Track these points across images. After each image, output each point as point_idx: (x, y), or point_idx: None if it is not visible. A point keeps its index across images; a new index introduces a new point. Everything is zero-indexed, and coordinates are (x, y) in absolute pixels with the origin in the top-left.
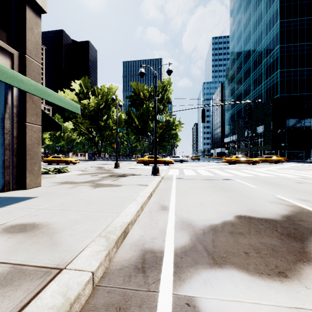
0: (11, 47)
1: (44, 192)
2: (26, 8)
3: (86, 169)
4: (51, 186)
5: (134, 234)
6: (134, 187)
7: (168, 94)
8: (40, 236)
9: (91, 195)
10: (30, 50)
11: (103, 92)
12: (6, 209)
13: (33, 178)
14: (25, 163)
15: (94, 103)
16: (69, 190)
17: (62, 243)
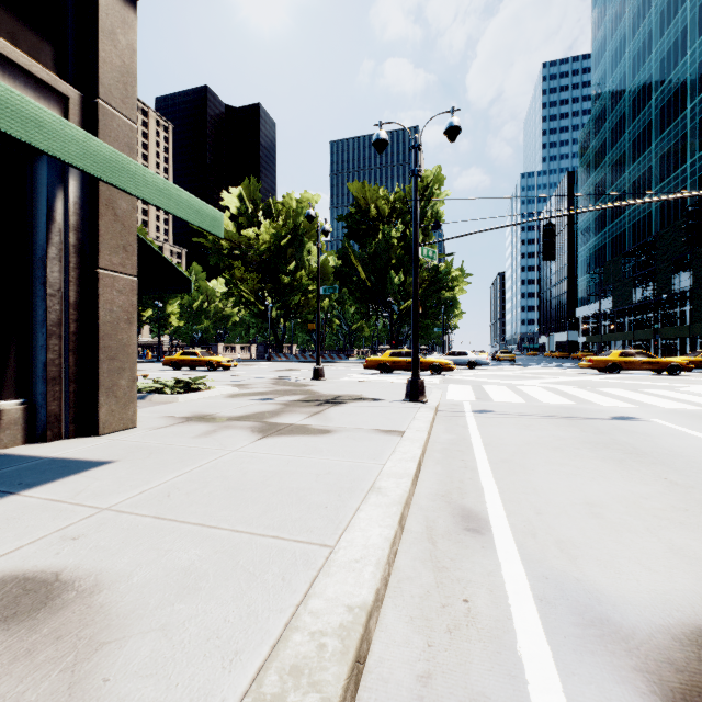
0: (65, 82)
1: (134, 447)
2: None
3: (248, 382)
4: (158, 429)
5: (393, 660)
6: (368, 440)
7: (437, 205)
8: (41, 657)
9: (251, 461)
10: (110, 89)
11: (287, 211)
12: (14, 505)
13: (116, 406)
14: (96, 370)
15: (269, 235)
16: (198, 443)
17: None
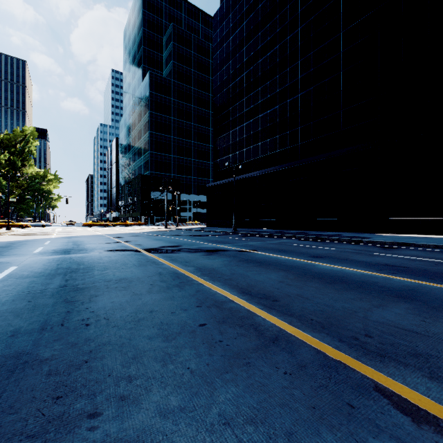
0: None
1: None
2: None
3: None
4: None
5: (3, 234)
6: None
7: (32, 147)
8: None
9: None
10: None
11: None
12: None
13: None
14: None
15: None
16: None
17: None
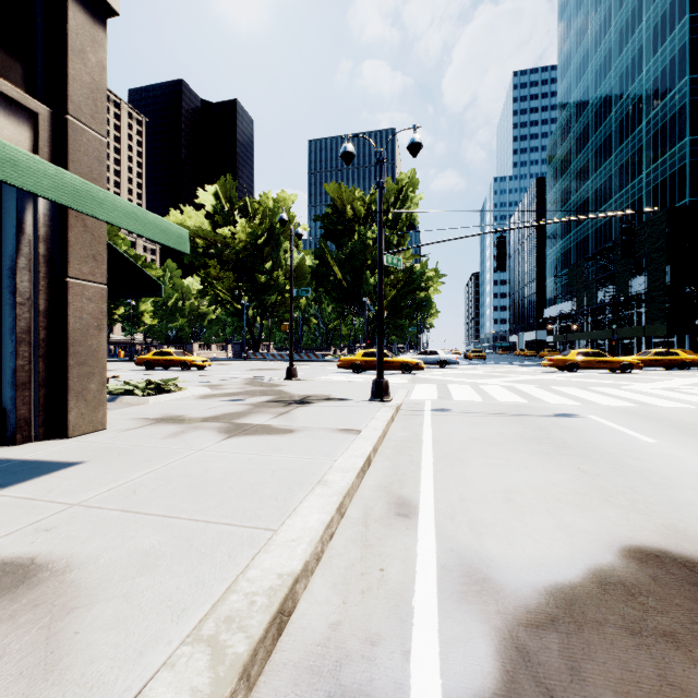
0: (34, 97)
1: (104, 449)
2: (67, 3)
3: (221, 382)
4: (128, 431)
5: (313, 614)
6: (326, 439)
7: (411, 207)
8: (22, 620)
9: (215, 460)
10: (79, 105)
11: (264, 210)
12: None
13: (86, 410)
14: (66, 375)
15: (245, 234)
16: (166, 444)
17: (71, 663)
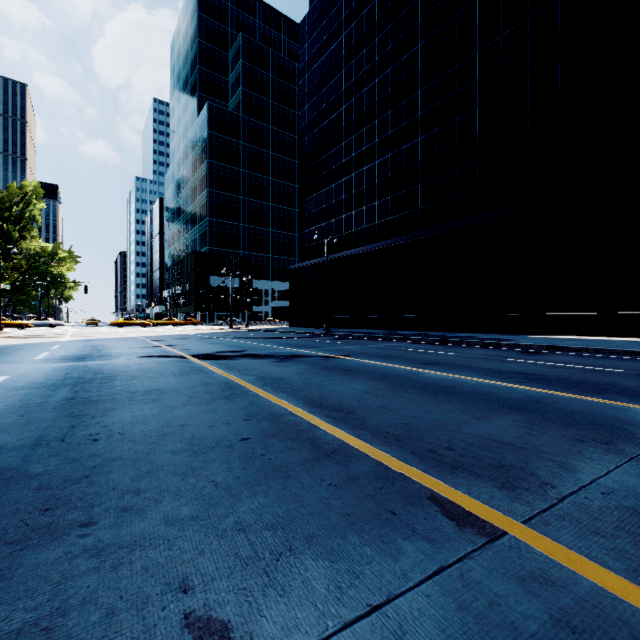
0: None
1: None
2: None
3: None
4: None
5: None
6: None
7: (36, 211)
8: None
9: None
10: None
11: None
12: None
13: None
14: None
15: None
16: None
17: None
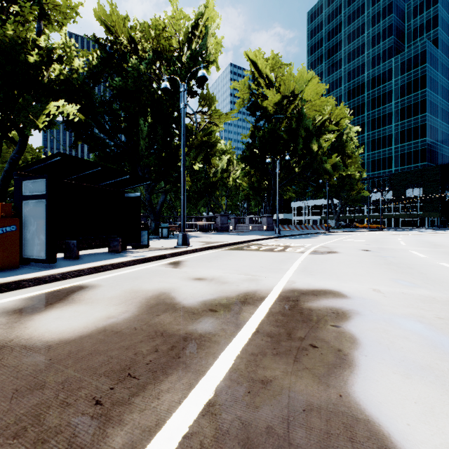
0: None
1: None
2: None
3: None
4: None
5: None
6: None
7: (351, 133)
8: None
9: None
10: None
11: None
12: None
13: None
14: None
15: None
16: None
17: None
